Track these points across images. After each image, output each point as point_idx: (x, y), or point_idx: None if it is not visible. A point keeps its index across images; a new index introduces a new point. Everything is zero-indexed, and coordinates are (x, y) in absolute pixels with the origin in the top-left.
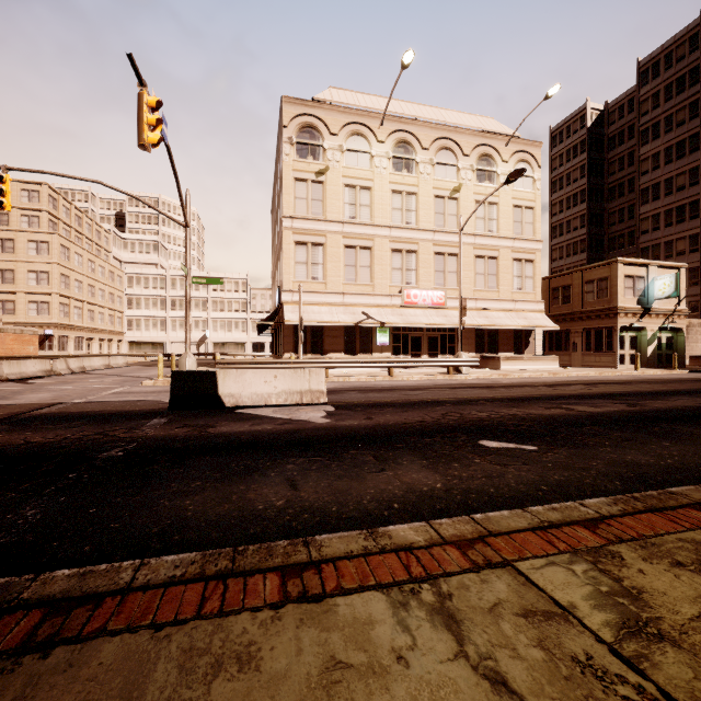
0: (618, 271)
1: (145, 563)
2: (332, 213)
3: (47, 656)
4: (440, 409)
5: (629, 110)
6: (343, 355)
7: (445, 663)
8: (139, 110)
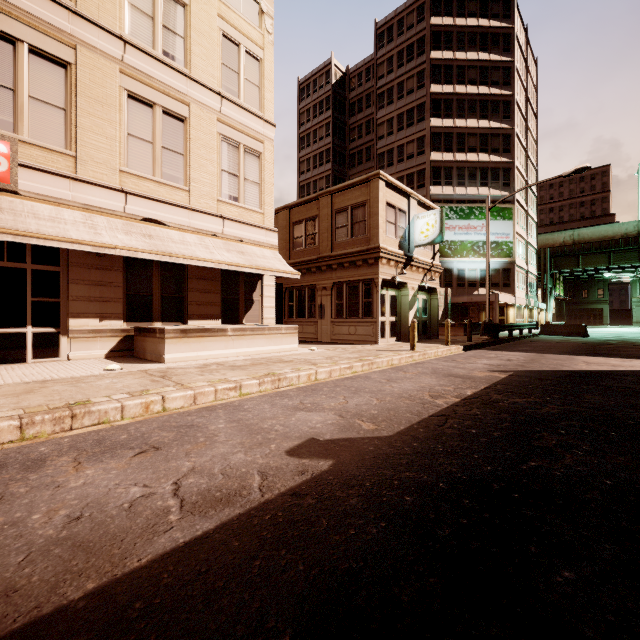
0: (380, 191)
1: None
2: None
3: None
4: None
5: (366, 78)
6: None
7: None
8: None
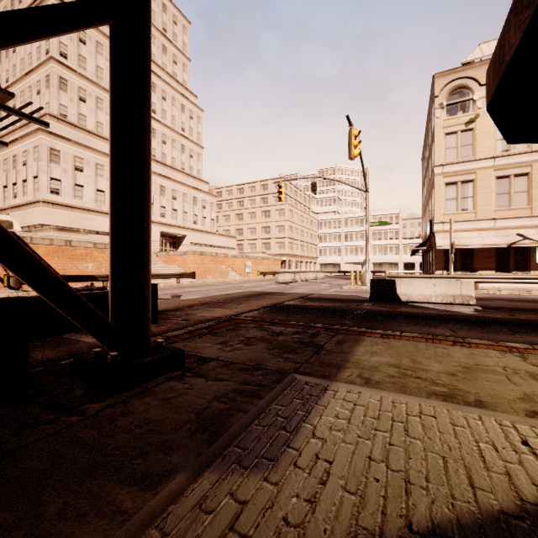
0: None
1: (402, 333)
2: (482, 152)
3: (389, 339)
4: None
5: None
6: (494, 272)
7: (515, 361)
8: (349, 140)
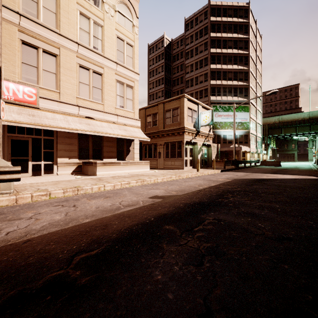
0: (185, 102)
1: None
2: None
3: None
4: None
5: (181, 44)
6: None
7: None
8: None
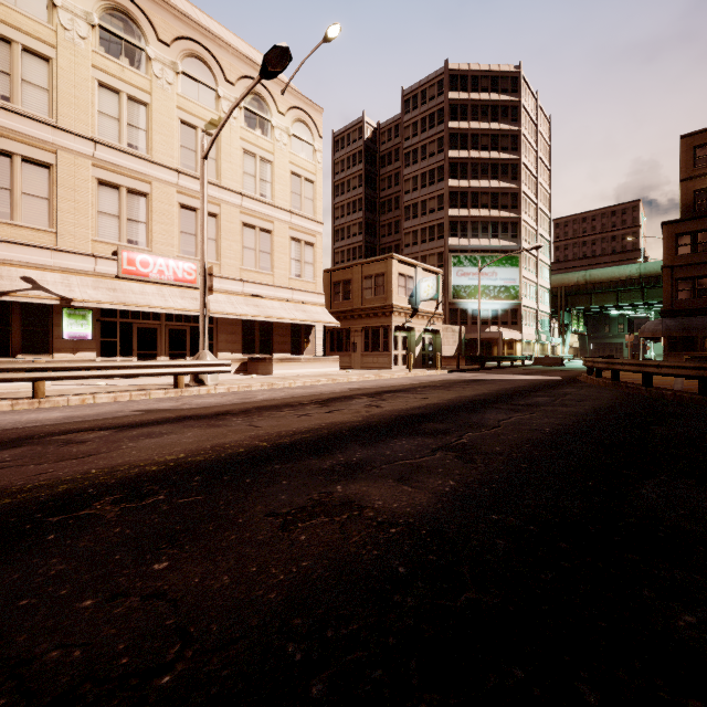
0: (393, 267)
1: None
2: None
3: None
4: None
5: (395, 134)
6: None
7: None
8: None
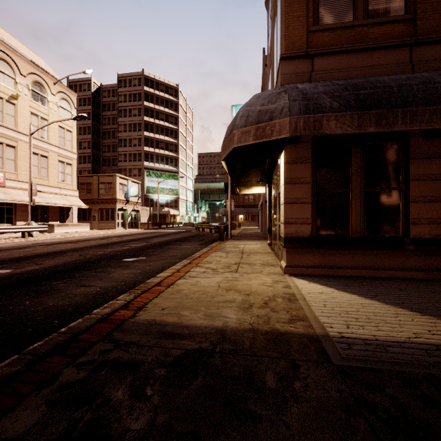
0: (117, 180)
1: (117, 300)
2: None
3: (147, 307)
4: (72, 254)
5: (113, 95)
6: None
7: (202, 279)
8: None
